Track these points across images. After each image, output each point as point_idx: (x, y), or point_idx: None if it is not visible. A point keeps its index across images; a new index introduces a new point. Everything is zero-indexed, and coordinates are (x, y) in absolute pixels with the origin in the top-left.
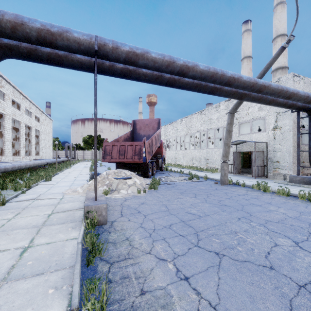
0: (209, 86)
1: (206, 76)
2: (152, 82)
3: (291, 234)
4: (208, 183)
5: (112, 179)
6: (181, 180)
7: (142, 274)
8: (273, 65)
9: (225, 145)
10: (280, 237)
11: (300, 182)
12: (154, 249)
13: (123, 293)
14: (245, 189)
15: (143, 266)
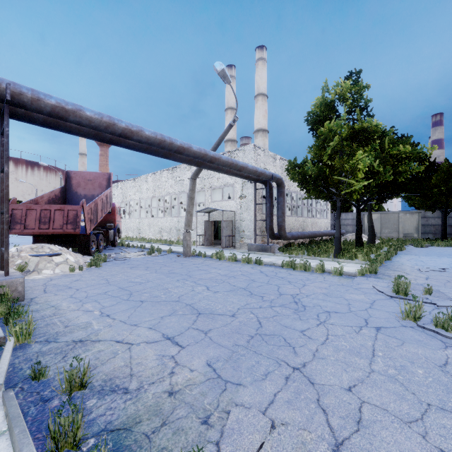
0: (161, 150)
1: (154, 142)
2: (90, 138)
3: (209, 284)
4: (170, 256)
5: (28, 256)
6: (139, 255)
7: (68, 320)
8: (255, 125)
9: (187, 212)
10: (199, 287)
11: (256, 250)
12: (83, 307)
13: (48, 330)
14: (204, 259)
15: (69, 316)
